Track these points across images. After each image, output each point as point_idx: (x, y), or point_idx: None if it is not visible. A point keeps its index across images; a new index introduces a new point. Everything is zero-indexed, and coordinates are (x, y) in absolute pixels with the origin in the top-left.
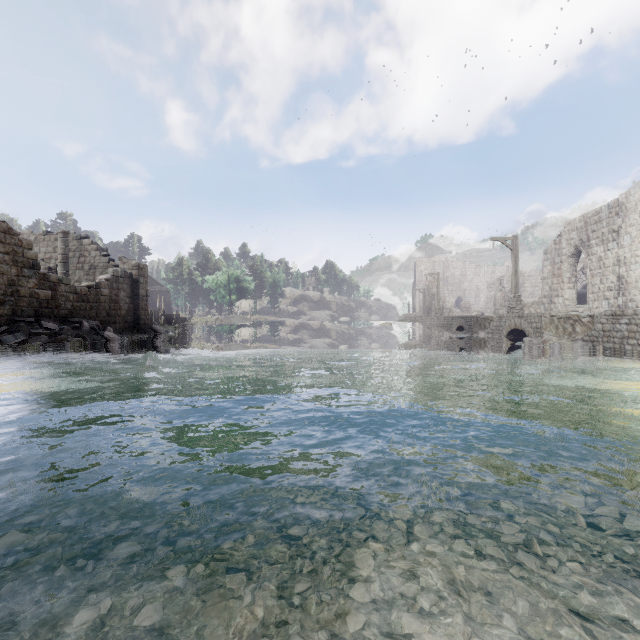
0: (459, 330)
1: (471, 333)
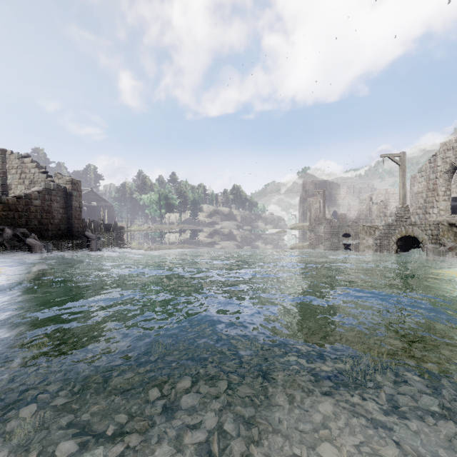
0: (345, 236)
1: (357, 239)
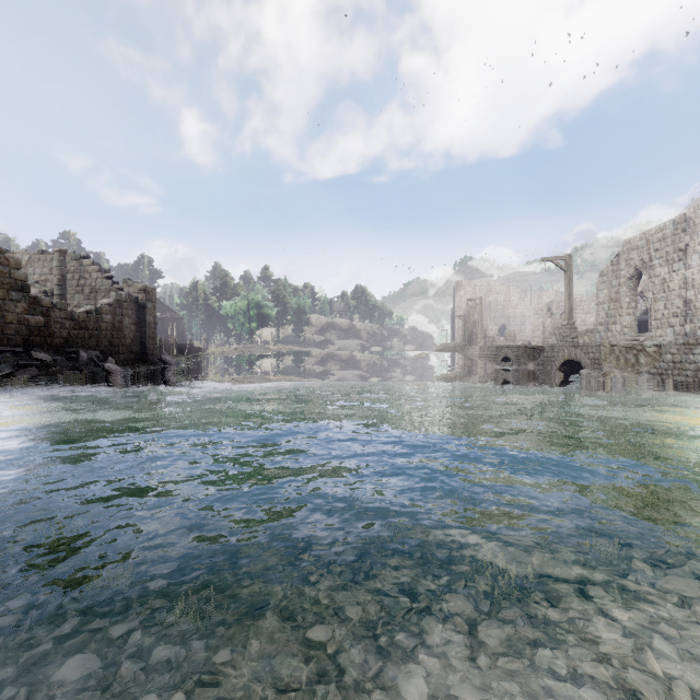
0: (504, 361)
1: (518, 365)
